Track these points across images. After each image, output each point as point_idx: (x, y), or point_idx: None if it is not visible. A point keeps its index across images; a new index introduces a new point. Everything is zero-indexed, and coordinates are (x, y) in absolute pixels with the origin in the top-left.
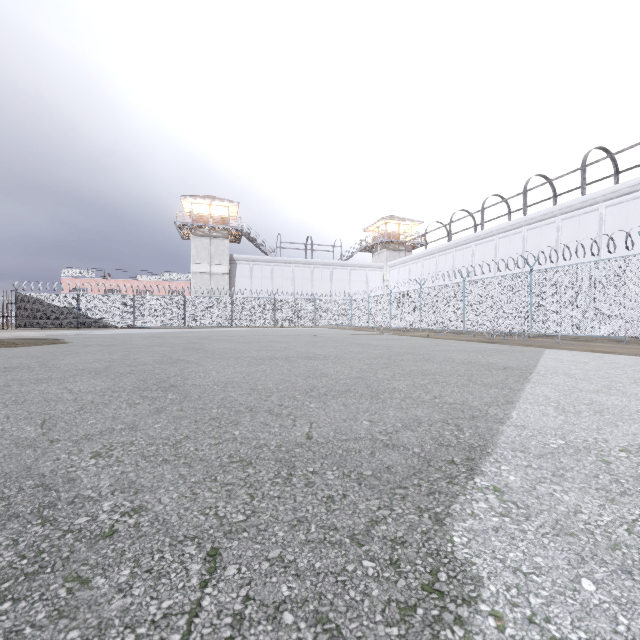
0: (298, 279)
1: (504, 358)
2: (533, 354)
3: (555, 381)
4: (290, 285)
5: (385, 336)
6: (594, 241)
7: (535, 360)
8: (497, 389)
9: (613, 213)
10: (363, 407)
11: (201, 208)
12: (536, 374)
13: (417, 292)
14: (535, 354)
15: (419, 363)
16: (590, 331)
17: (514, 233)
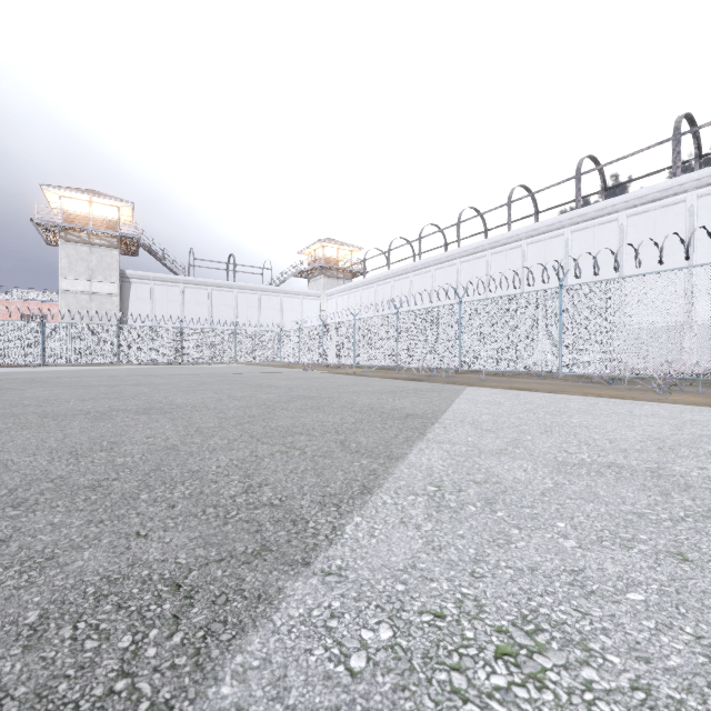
0: (217, 305)
1: (416, 401)
2: (451, 394)
3: (456, 436)
4: (206, 312)
5: (306, 374)
6: (516, 274)
7: (449, 402)
8: (368, 459)
9: (534, 251)
10: (42, 542)
11: (77, 205)
12: (439, 425)
13: (351, 323)
14: (453, 394)
15: (302, 413)
16: (513, 366)
17: (449, 265)
